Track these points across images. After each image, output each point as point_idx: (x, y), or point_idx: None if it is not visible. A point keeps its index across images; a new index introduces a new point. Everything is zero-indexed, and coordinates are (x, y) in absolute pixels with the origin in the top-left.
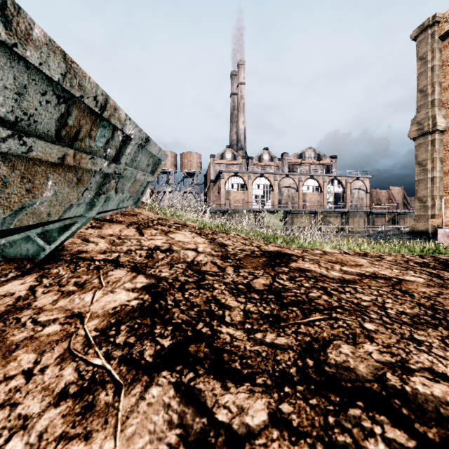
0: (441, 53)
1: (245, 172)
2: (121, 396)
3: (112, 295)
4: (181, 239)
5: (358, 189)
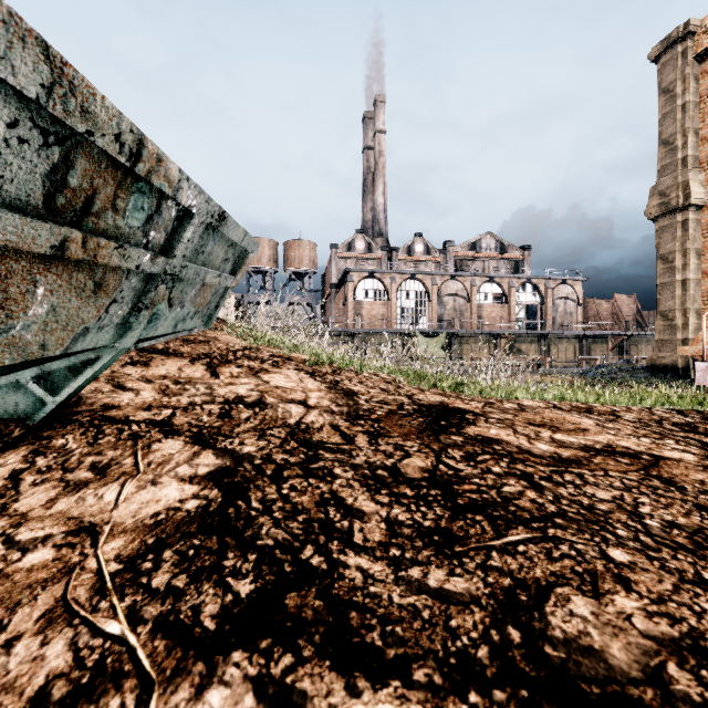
0: (698, 83)
1: (387, 271)
2: None
3: (154, 489)
4: (280, 383)
5: (565, 299)
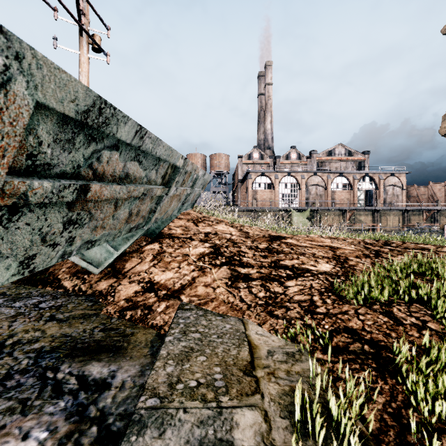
0: None
1: (272, 171)
2: (212, 270)
3: (197, 249)
4: (221, 229)
5: (393, 186)
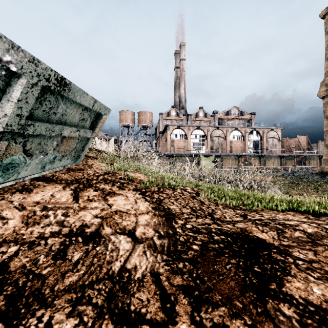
0: None
1: (186, 125)
2: None
3: None
4: (120, 207)
5: (272, 138)
